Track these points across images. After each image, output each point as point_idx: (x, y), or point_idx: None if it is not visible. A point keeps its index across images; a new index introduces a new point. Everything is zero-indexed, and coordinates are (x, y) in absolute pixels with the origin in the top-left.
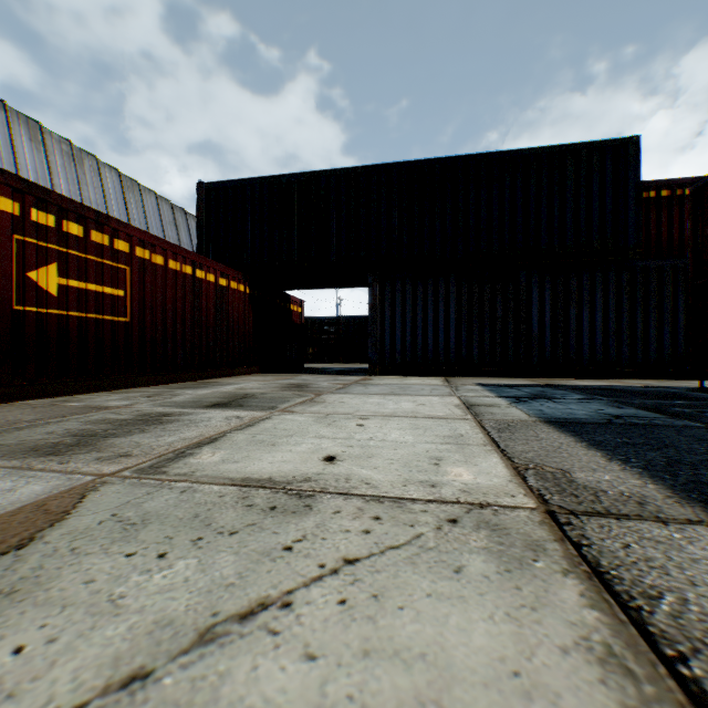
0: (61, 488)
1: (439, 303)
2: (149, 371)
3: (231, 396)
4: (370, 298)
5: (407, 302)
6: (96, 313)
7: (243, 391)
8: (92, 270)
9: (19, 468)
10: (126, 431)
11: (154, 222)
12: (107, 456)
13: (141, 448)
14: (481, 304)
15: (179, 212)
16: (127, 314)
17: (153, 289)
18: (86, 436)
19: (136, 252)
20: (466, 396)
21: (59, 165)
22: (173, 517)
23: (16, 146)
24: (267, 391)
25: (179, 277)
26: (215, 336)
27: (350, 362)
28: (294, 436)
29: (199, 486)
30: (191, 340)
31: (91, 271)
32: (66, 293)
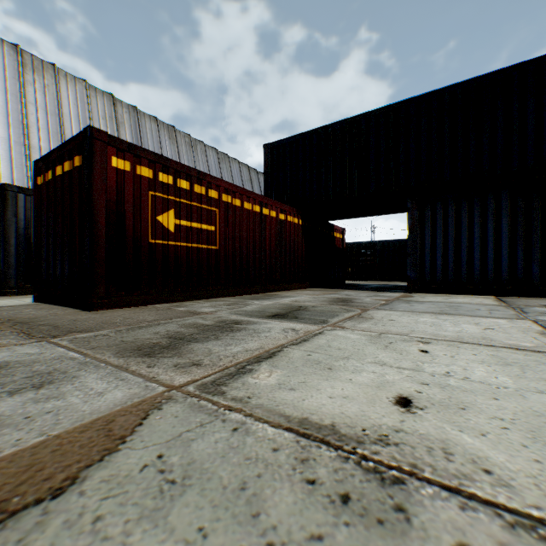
0: (134, 398)
1: (487, 221)
2: (231, 285)
3: (288, 308)
4: (408, 221)
5: (449, 222)
6: (197, 243)
7: (297, 303)
8: (194, 213)
9: (119, 367)
10: (204, 337)
11: (237, 181)
12: (183, 363)
13: (210, 357)
14: (543, 219)
15: (253, 172)
16: (216, 244)
17: (233, 224)
18: (176, 339)
19: (222, 198)
20: (543, 321)
21: (183, 151)
22: (215, 479)
23: (161, 144)
24: (316, 304)
25: (251, 214)
26: (276, 259)
27: (384, 279)
28: (351, 359)
29: (252, 422)
30: (259, 262)
31: (193, 214)
32: (179, 230)
